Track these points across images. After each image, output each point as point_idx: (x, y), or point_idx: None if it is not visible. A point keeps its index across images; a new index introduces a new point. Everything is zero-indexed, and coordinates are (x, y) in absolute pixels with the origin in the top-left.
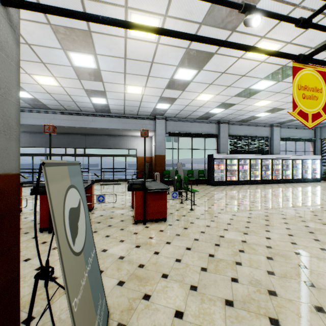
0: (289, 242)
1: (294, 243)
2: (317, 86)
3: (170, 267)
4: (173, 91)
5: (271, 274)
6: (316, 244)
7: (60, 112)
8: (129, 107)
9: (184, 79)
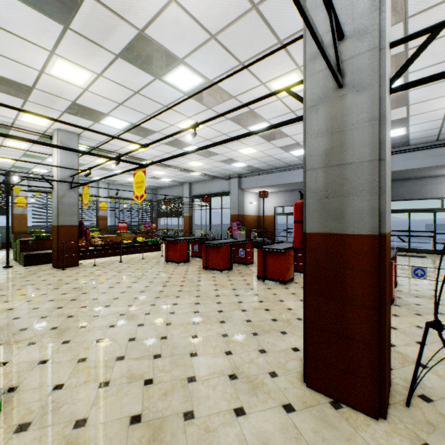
0: None
1: None
2: None
3: None
4: None
5: None
6: None
7: None
8: None
9: None
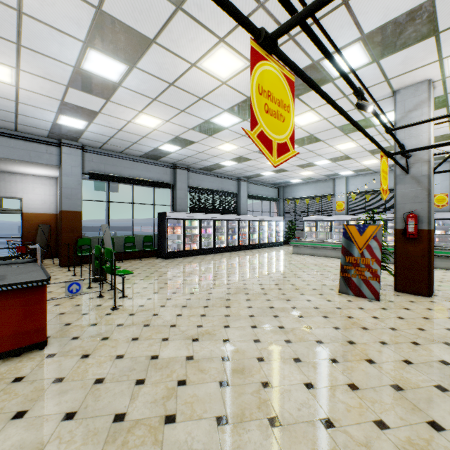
0: (251, 340)
1: (257, 341)
2: (284, 100)
3: None
4: (88, 96)
5: (223, 423)
6: (281, 334)
7: None
8: None
9: (105, 76)
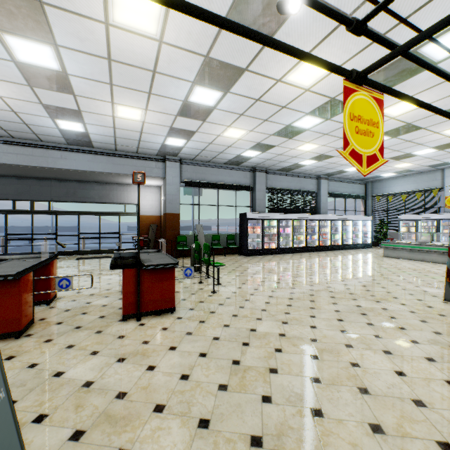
0: (338, 330)
1: (344, 331)
2: (373, 119)
3: (171, 390)
4: (190, 120)
5: (316, 382)
6: (370, 329)
7: (1, 141)
8: (122, 140)
9: (204, 103)
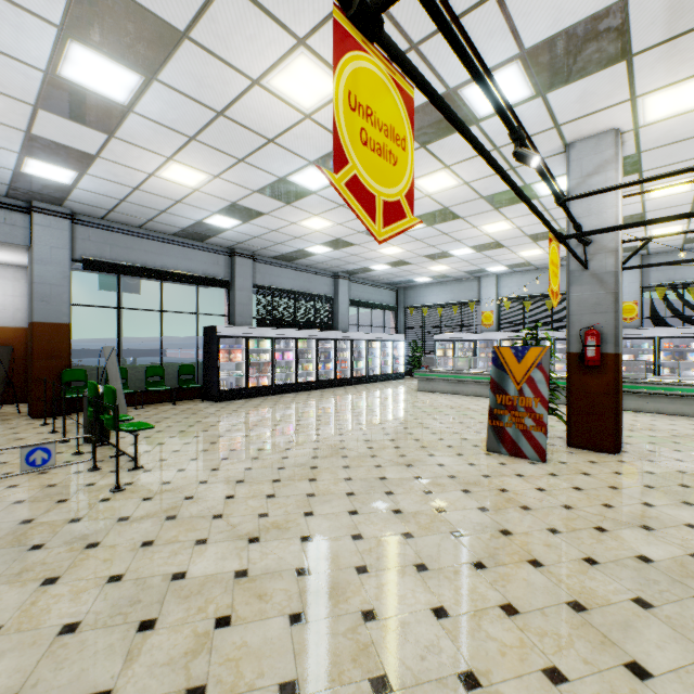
0: (348, 536)
1: (358, 537)
2: (395, 127)
3: None
4: (76, 126)
5: None
6: (397, 523)
7: None
8: None
9: (103, 92)
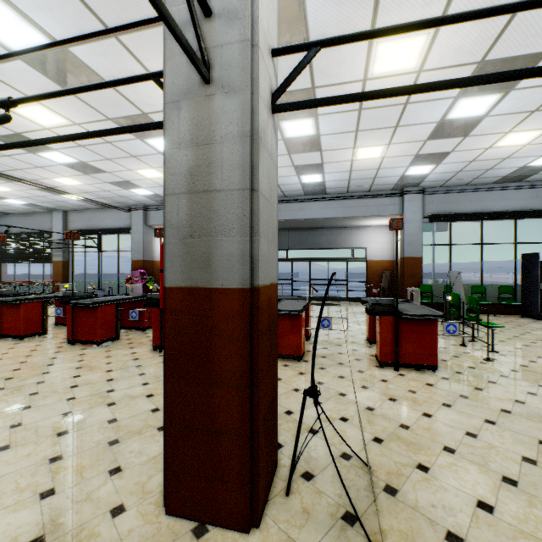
0: None
1: None
2: None
3: (457, 440)
4: (444, 141)
5: None
6: None
7: None
8: (356, 181)
9: (469, 115)
